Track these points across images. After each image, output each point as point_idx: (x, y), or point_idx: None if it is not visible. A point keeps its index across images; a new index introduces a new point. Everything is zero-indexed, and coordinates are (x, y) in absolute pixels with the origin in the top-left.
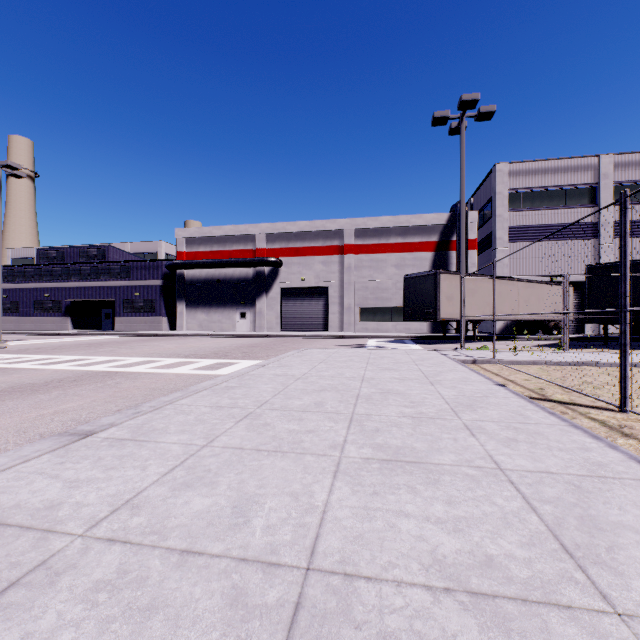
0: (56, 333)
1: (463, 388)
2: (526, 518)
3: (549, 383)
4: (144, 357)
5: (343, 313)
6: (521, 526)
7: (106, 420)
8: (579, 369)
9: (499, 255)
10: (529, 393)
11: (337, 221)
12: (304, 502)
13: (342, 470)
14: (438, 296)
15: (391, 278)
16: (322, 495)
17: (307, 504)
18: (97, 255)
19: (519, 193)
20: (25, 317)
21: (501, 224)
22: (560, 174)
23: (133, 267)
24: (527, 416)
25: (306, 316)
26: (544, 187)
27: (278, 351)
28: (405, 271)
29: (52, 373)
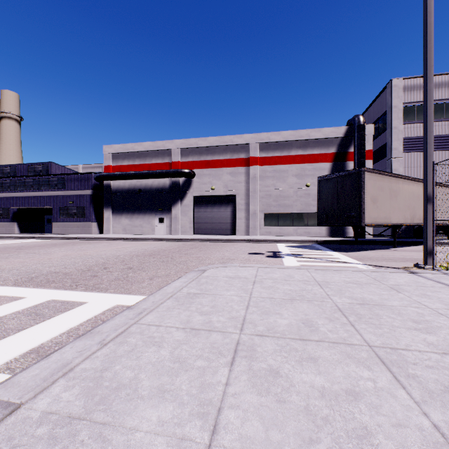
0: None
1: None
2: None
3: None
4: None
5: (249, 218)
6: None
7: None
8: None
9: (394, 164)
10: None
11: (243, 136)
12: None
13: None
14: (363, 197)
15: (292, 187)
16: None
17: None
18: (42, 170)
19: (413, 106)
20: None
21: (396, 135)
22: None
23: (68, 179)
24: None
25: (216, 221)
26: (438, 100)
27: (175, 265)
28: (305, 180)
29: None
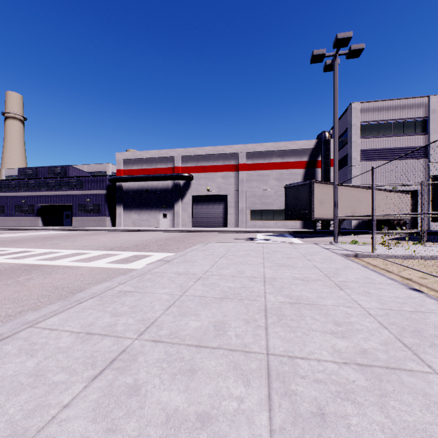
0: (28, 228)
1: (379, 295)
2: None
3: None
4: (76, 249)
5: (237, 214)
6: None
7: None
8: None
9: (353, 171)
10: None
11: (233, 146)
12: None
13: None
14: (312, 200)
15: (273, 188)
16: None
17: None
18: (61, 172)
19: (368, 125)
20: (9, 217)
21: (355, 148)
22: (399, 110)
23: (85, 181)
24: None
25: (210, 216)
26: (387, 120)
27: (187, 244)
28: (283, 183)
29: None
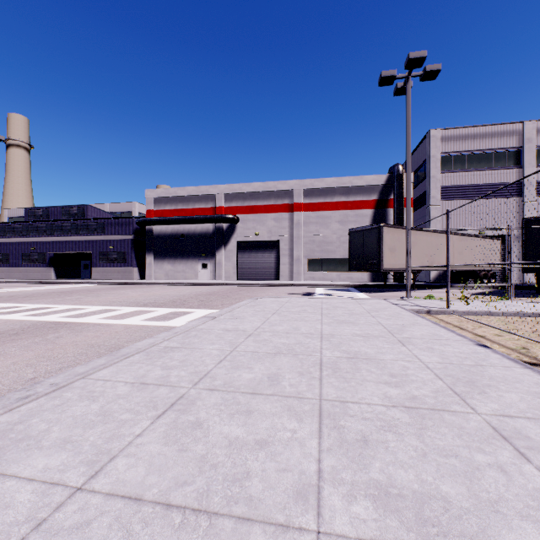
0: (38, 281)
1: (443, 350)
2: None
3: (527, 340)
4: (104, 306)
5: (292, 264)
6: None
7: None
8: None
9: (432, 212)
10: (516, 355)
11: (287, 182)
12: None
13: None
14: (382, 248)
15: (335, 233)
16: None
17: None
18: (77, 213)
19: (450, 156)
20: (14, 267)
21: (434, 184)
22: (488, 139)
23: (108, 223)
24: None
25: (260, 266)
26: (473, 151)
27: (233, 299)
28: (348, 226)
29: None
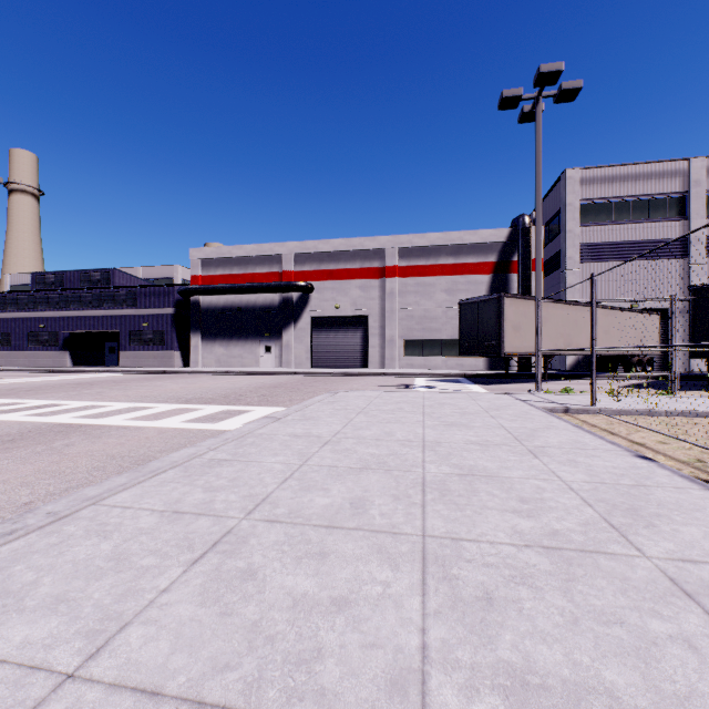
0: (49, 370)
1: (590, 464)
2: None
3: (702, 449)
4: (133, 402)
5: (384, 346)
6: None
7: None
8: None
9: (569, 278)
10: (690, 470)
11: (377, 239)
12: None
13: None
14: (503, 325)
15: (441, 305)
16: None
17: None
18: (101, 280)
19: (593, 204)
20: (18, 351)
21: (571, 241)
22: (642, 181)
23: (141, 293)
24: None
25: (341, 350)
26: (623, 197)
27: (305, 393)
28: (457, 297)
29: None
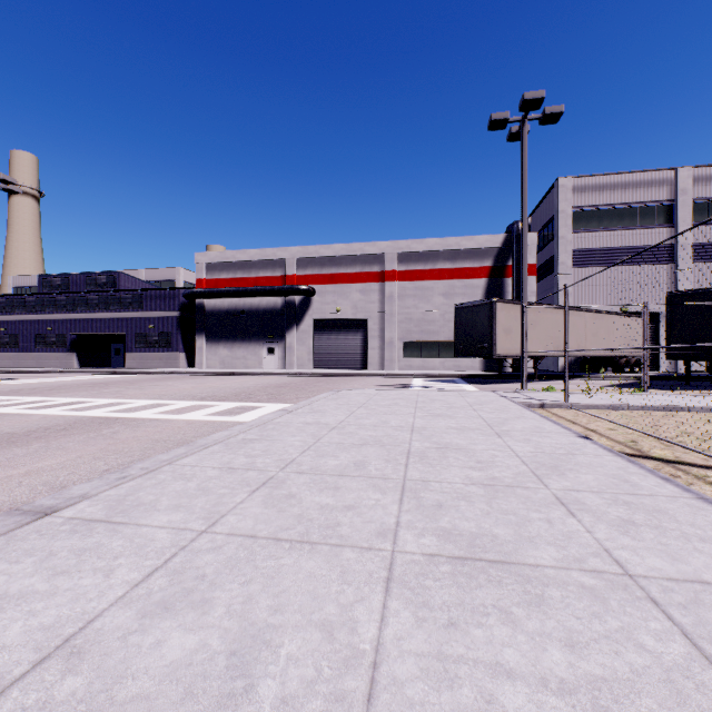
0: (59, 371)
1: (539, 442)
2: (705, 681)
3: (640, 434)
4: (153, 399)
5: (384, 348)
6: (704, 701)
7: (78, 489)
8: (670, 415)
9: (562, 282)
10: (620, 447)
11: (377, 244)
12: (342, 643)
13: (397, 577)
14: (494, 328)
15: (438, 308)
16: (370, 628)
17: (347, 648)
18: (106, 283)
19: (584, 211)
20: (25, 353)
21: (564, 247)
22: (631, 190)
23: (147, 296)
24: (635, 483)
25: (342, 352)
26: (613, 205)
27: (310, 392)
28: (454, 300)
29: (40, 419)
